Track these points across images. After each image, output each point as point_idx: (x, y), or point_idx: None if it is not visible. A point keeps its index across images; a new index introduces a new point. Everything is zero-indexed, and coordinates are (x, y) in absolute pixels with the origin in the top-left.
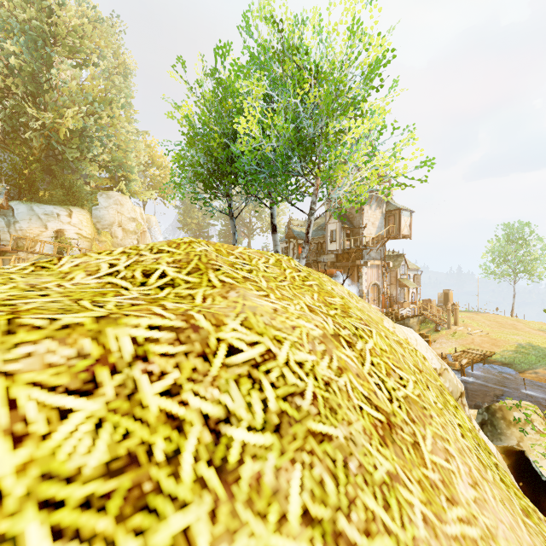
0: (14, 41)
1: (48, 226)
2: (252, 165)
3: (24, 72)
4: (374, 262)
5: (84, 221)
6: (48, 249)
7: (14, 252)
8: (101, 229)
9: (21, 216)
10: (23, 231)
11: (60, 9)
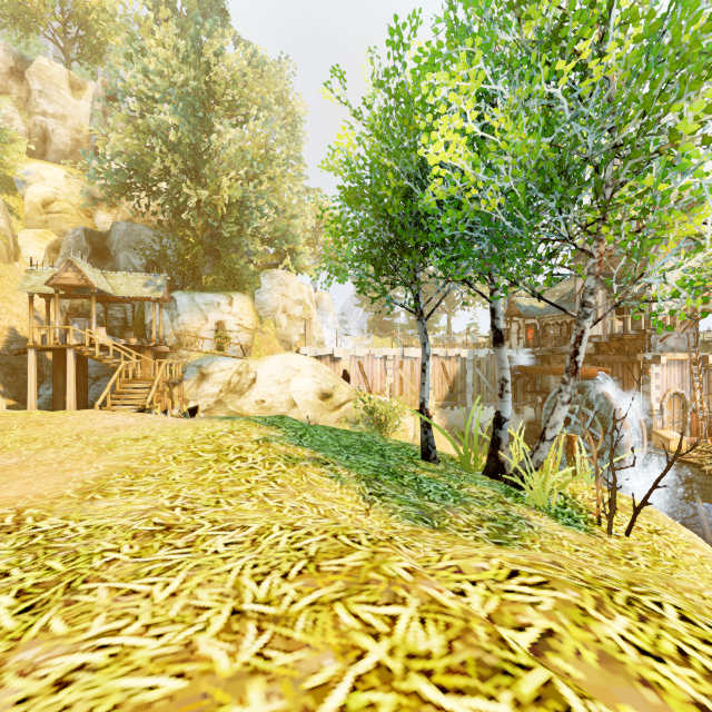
0: (172, 111)
1: (208, 318)
2: (456, 228)
3: (183, 145)
4: (673, 355)
5: (245, 309)
6: (208, 345)
7: (173, 352)
8: (263, 316)
9: (183, 308)
10: (185, 325)
11: (218, 61)
